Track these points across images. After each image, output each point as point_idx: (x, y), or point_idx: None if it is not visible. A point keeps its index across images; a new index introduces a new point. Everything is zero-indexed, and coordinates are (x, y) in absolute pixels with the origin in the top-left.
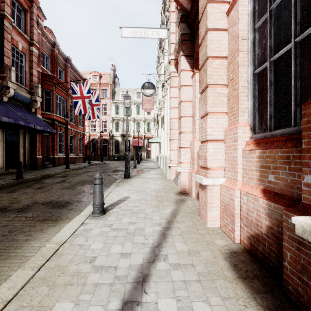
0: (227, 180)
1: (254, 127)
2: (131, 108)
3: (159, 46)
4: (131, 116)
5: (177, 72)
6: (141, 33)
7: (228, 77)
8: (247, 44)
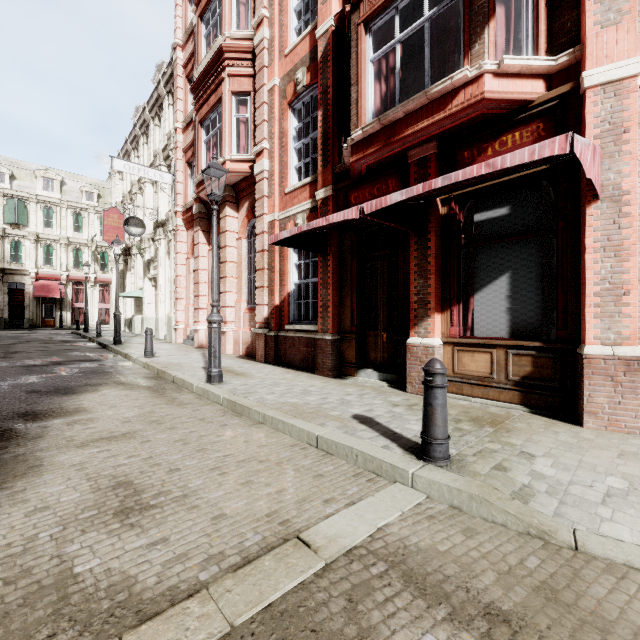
0: (236, 328)
1: (248, 302)
2: (29, 209)
3: (129, 137)
4: (29, 229)
5: (185, 226)
6: (140, 171)
7: (237, 273)
8: (246, 262)
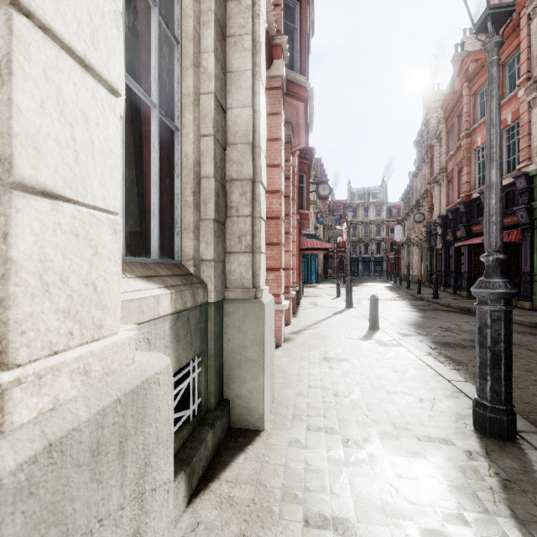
0: None
1: None
2: None
3: None
4: None
5: None
6: None
7: None
8: None
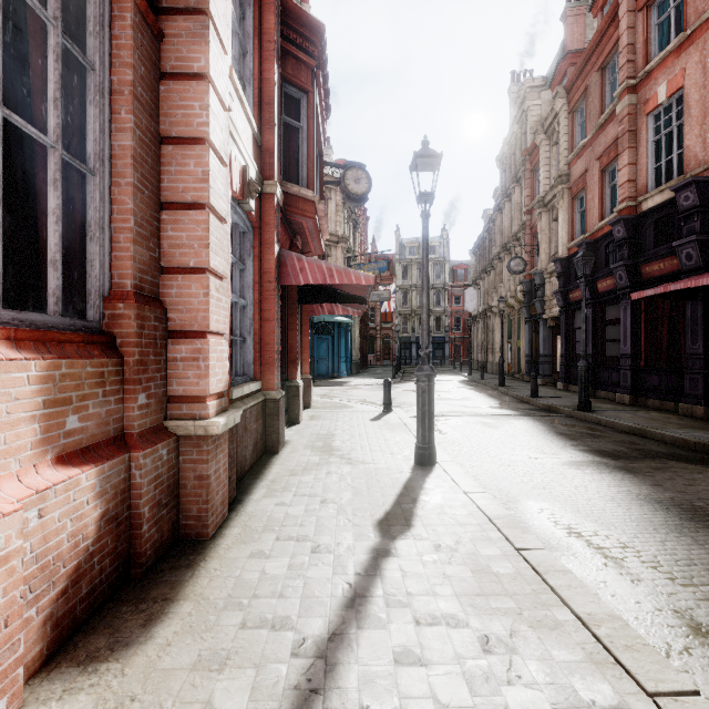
0: None
1: None
2: None
3: None
4: None
5: None
6: None
7: None
8: None
